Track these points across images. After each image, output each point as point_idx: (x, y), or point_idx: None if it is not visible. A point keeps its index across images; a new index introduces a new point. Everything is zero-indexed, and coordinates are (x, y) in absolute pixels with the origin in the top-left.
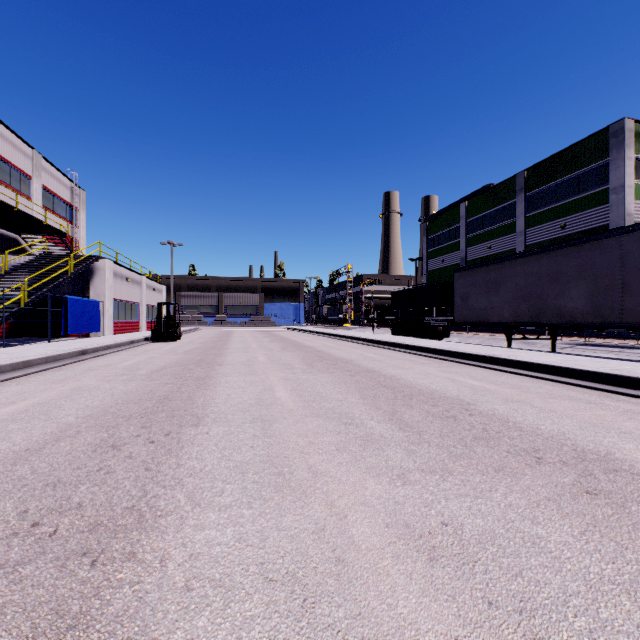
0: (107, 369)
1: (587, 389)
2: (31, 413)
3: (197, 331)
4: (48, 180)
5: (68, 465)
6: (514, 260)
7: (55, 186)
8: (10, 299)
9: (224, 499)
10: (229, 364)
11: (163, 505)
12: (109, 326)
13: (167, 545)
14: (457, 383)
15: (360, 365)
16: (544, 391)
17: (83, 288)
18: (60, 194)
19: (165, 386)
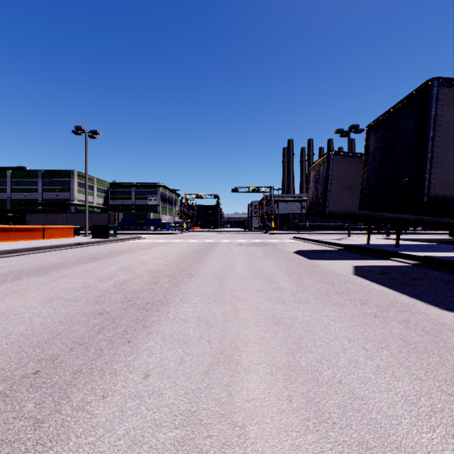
0: None
1: None
2: None
3: None
4: None
5: None
6: (47, 213)
7: None
8: None
9: None
10: None
11: None
12: None
13: None
14: None
15: None
16: None
17: None
18: None
19: None
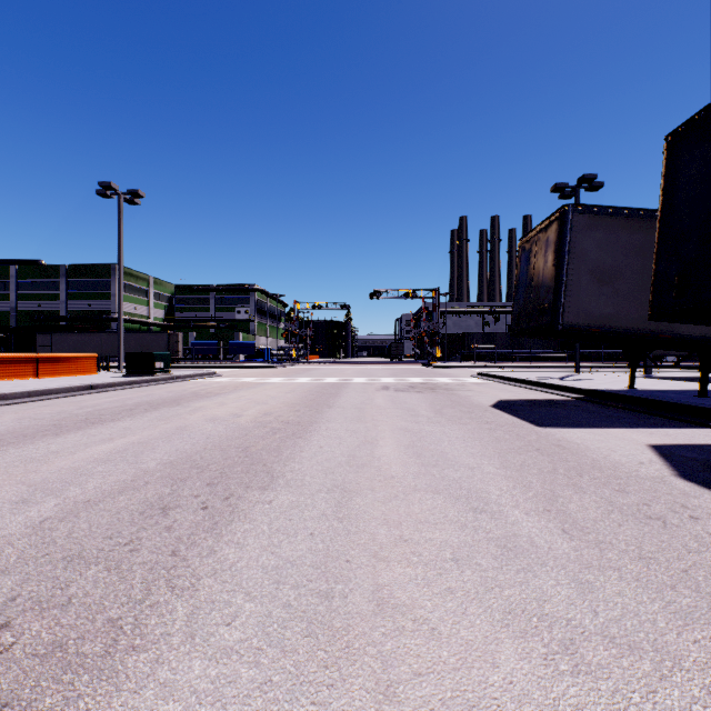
0: None
1: None
2: None
3: None
4: None
5: None
6: (69, 334)
7: None
8: None
9: None
10: None
11: None
12: None
13: None
14: None
15: None
16: None
17: None
18: None
19: None
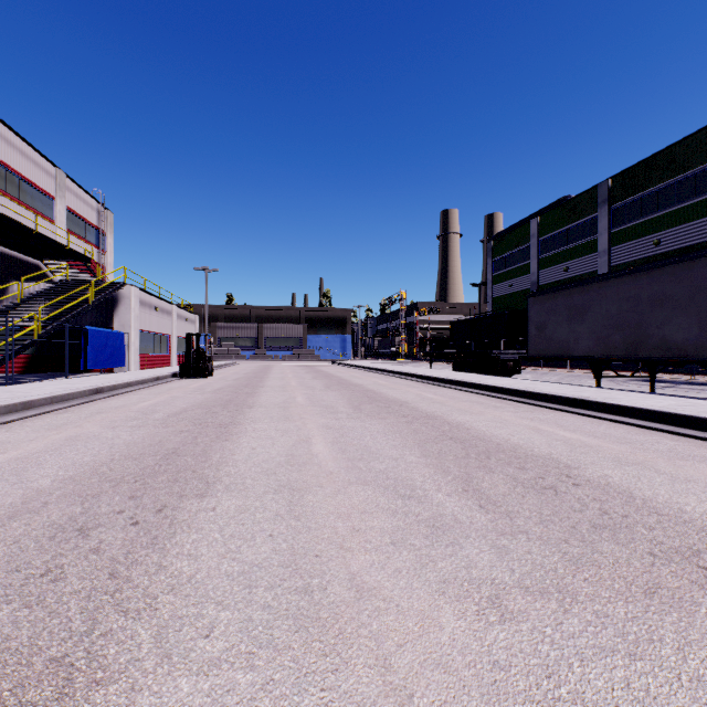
0: (118, 412)
1: None
2: (1, 472)
3: (233, 366)
4: (73, 201)
5: (5, 563)
6: (604, 281)
7: (80, 207)
8: (23, 330)
9: (211, 645)
10: (261, 406)
11: (111, 655)
12: (135, 360)
13: None
14: (544, 435)
15: (418, 409)
16: (665, 448)
17: (107, 318)
18: (86, 216)
19: (178, 435)
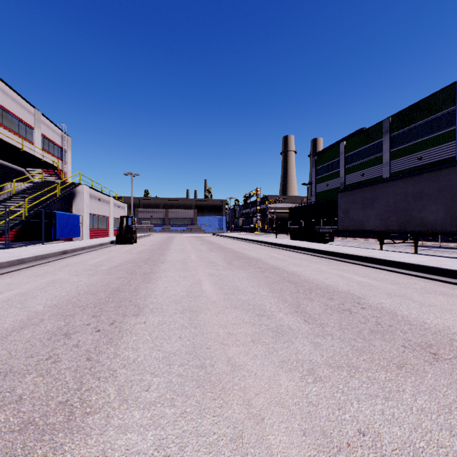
0: (79, 265)
1: (454, 285)
2: (11, 302)
3: (149, 236)
4: (45, 130)
5: (23, 353)
6: (385, 183)
7: (50, 134)
8: (15, 214)
9: (150, 394)
10: (169, 262)
11: (94, 400)
12: (86, 233)
13: (87, 452)
14: (346, 279)
15: (268, 263)
16: (419, 287)
17: (68, 206)
18: (54, 140)
19: (118, 280)
